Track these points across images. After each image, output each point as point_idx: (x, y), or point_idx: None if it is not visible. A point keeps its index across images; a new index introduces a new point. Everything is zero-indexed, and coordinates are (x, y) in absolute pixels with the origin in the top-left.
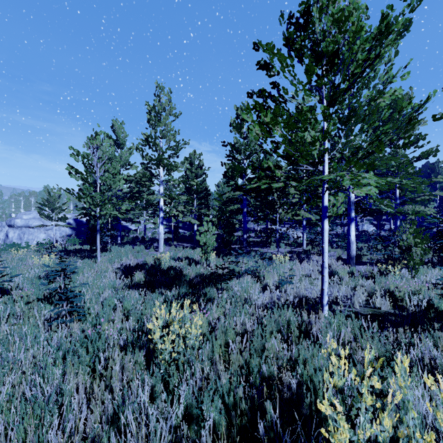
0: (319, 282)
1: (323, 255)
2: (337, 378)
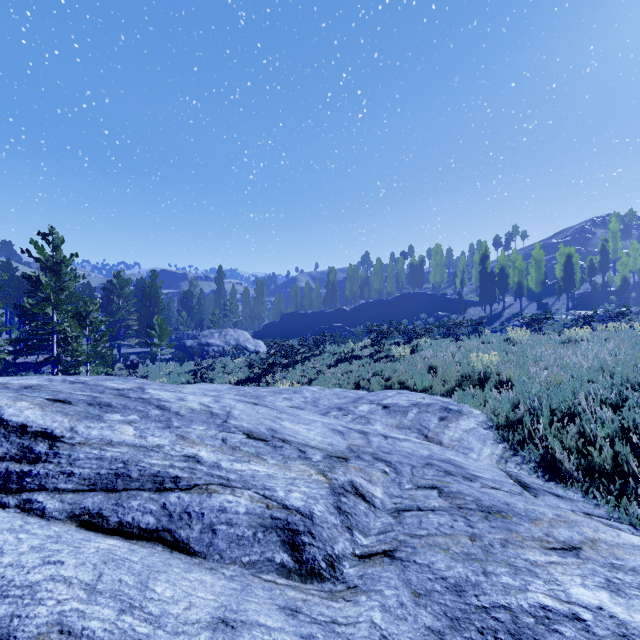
0: None
1: None
2: None
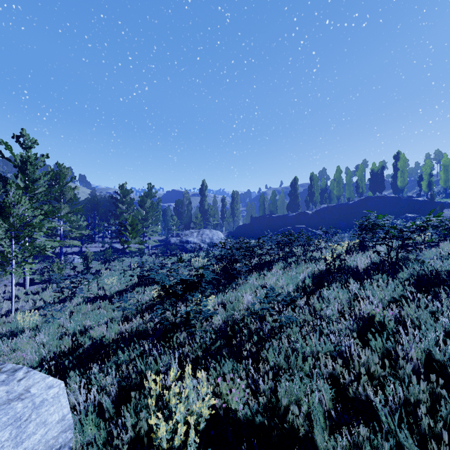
0: (5, 304)
1: (13, 292)
2: (20, 318)
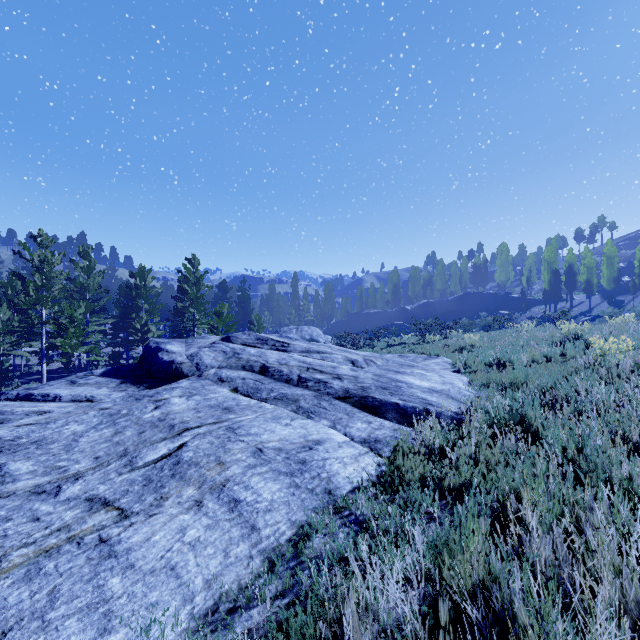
0: None
1: None
2: None
